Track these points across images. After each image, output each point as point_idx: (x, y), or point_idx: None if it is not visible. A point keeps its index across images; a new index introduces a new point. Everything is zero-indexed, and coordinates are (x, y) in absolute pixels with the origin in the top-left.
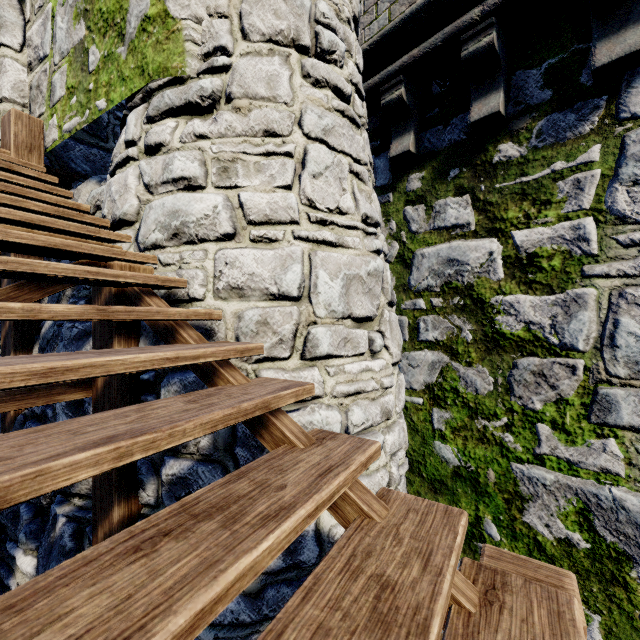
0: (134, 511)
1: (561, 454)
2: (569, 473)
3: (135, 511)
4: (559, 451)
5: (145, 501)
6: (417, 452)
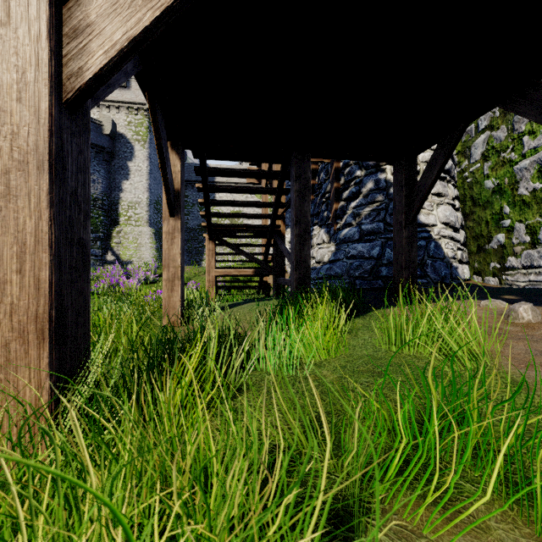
0: (339, 187)
1: (531, 146)
2: (534, 154)
3: (339, 187)
4: (530, 145)
5: (341, 183)
6: (477, 194)
